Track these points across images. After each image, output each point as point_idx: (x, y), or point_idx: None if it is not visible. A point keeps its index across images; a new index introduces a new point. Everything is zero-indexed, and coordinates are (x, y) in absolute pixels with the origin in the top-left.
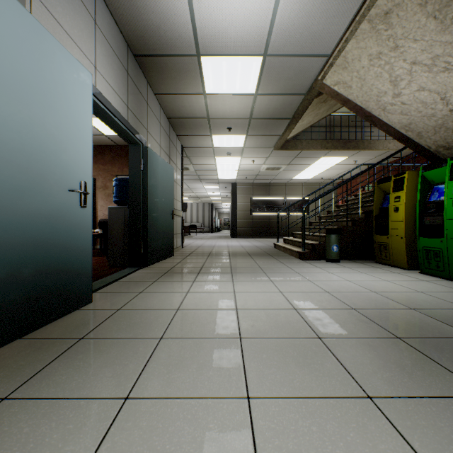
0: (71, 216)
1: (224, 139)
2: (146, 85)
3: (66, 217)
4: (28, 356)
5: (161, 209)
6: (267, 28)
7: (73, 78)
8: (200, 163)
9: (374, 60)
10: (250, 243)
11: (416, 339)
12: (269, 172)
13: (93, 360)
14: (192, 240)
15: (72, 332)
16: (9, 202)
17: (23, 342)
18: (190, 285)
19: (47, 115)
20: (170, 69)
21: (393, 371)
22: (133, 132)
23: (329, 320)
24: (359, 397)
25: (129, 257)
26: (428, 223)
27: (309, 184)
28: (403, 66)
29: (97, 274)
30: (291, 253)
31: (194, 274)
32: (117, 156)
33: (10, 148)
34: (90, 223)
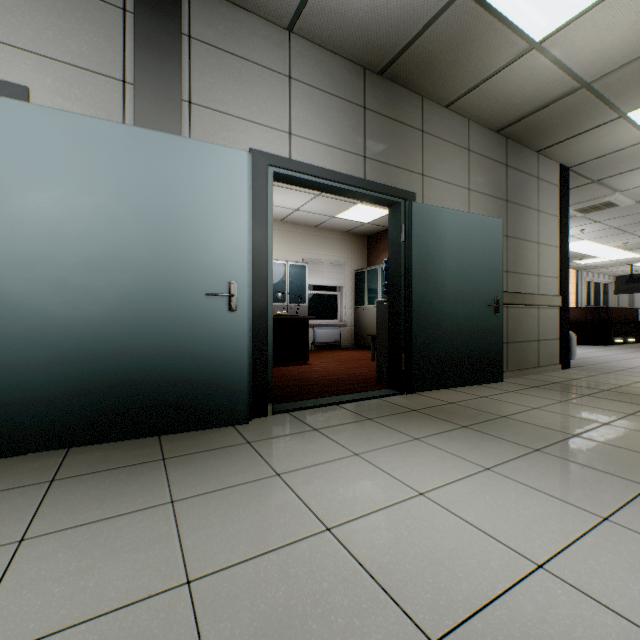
0: (214, 323)
1: None
2: (420, 104)
3: (207, 324)
4: (125, 455)
5: (455, 299)
6: None
7: (217, 169)
8: (639, 184)
9: None
10: None
11: None
12: None
13: (113, 485)
14: (638, 353)
15: (178, 448)
16: (139, 313)
17: (153, 441)
18: (389, 443)
19: (182, 222)
20: (437, 54)
21: None
22: (376, 190)
23: None
24: None
25: (388, 374)
26: None
27: None
28: None
29: (342, 390)
30: None
31: (446, 427)
32: None
33: (140, 266)
34: (245, 329)
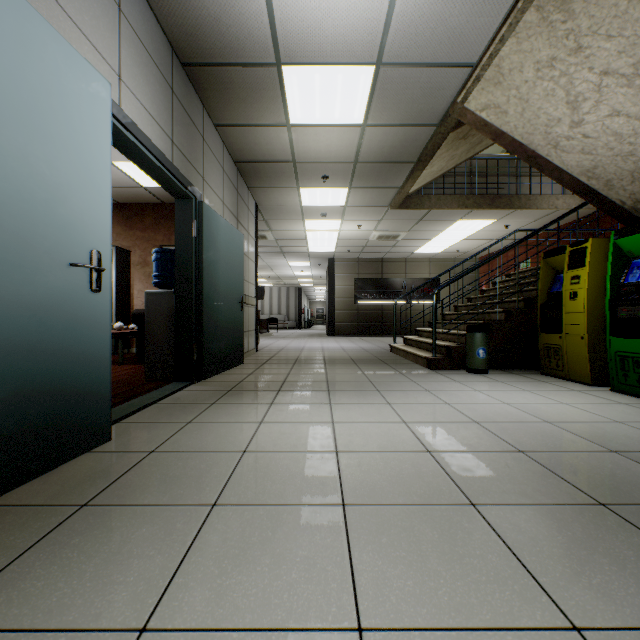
0: (74, 306)
1: (317, 193)
2: (202, 112)
3: (66, 307)
4: None
5: (224, 296)
6: (383, 21)
7: (77, 86)
8: (283, 229)
9: (544, 70)
10: (354, 344)
11: (632, 507)
12: (382, 242)
13: (95, 548)
14: (272, 340)
15: (71, 493)
16: None
17: None
18: (265, 410)
19: (32, 143)
20: (236, 87)
21: (607, 571)
22: (181, 180)
23: (485, 472)
24: (559, 628)
25: (175, 367)
26: (625, 316)
27: (439, 259)
28: (589, 78)
29: (126, 393)
30: (415, 360)
31: (272, 393)
32: (162, 218)
33: None
34: (107, 316)
